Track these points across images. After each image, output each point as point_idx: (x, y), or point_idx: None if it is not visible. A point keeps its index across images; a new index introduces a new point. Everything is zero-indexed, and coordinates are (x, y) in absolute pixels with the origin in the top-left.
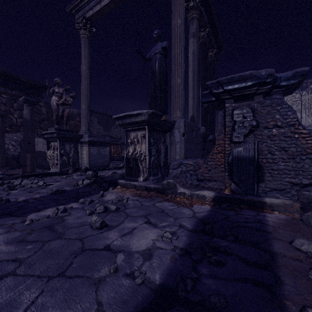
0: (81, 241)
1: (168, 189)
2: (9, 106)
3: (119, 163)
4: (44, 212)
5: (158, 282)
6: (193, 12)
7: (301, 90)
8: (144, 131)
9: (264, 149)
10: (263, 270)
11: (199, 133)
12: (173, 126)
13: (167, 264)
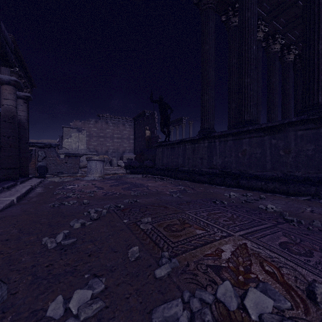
0: None
1: None
2: None
3: None
4: None
5: None
6: (13, 74)
7: (79, 132)
8: None
9: (48, 163)
10: None
11: None
12: None
13: None
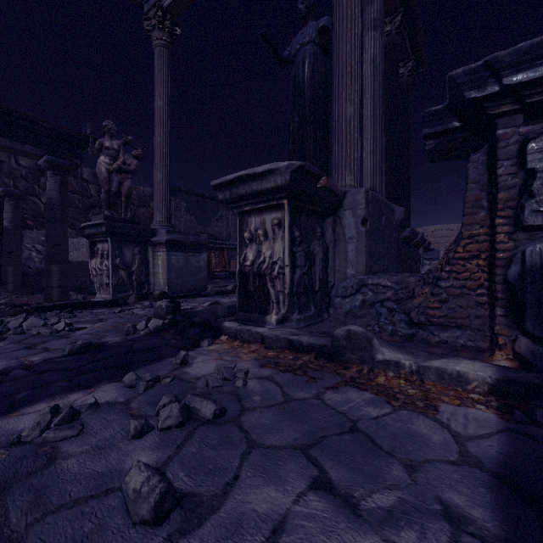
0: None
1: (349, 350)
2: (33, 181)
3: (225, 283)
4: (17, 420)
5: None
6: None
7: None
8: (280, 213)
9: None
10: None
11: (392, 220)
12: (341, 204)
13: None
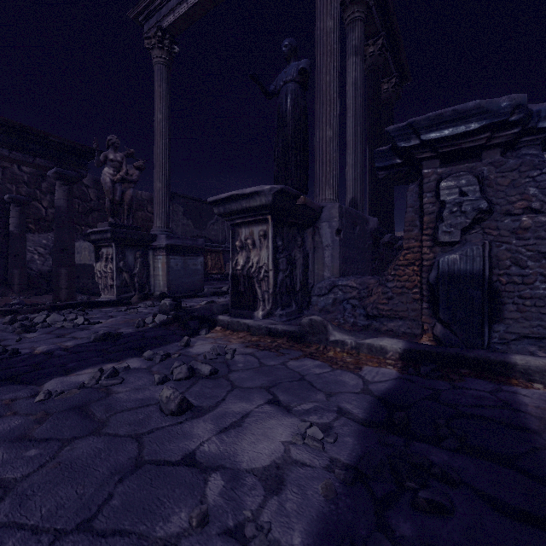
0: (138, 440)
1: (311, 334)
2: (35, 186)
3: (221, 284)
4: (76, 377)
5: None
6: (354, 9)
7: None
8: (265, 226)
9: (504, 257)
10: None
11: (366, 229)
12: (319, 217)
13: (317, 507)
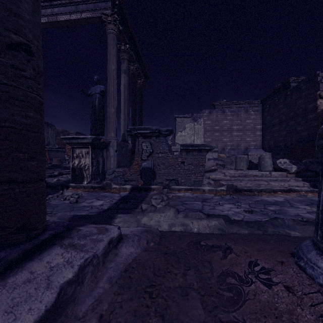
0: (70, 206)
1: (106, 186)
2: None
3: (52, 171)
4: None
5: (106, 208)
6: (124, 54)
7: (194, 121)
8: (88, 149)
9: (156, 163)
10: (138, 203)
11: (127, 149)
12: (109, 145)
13: (109, 206)
